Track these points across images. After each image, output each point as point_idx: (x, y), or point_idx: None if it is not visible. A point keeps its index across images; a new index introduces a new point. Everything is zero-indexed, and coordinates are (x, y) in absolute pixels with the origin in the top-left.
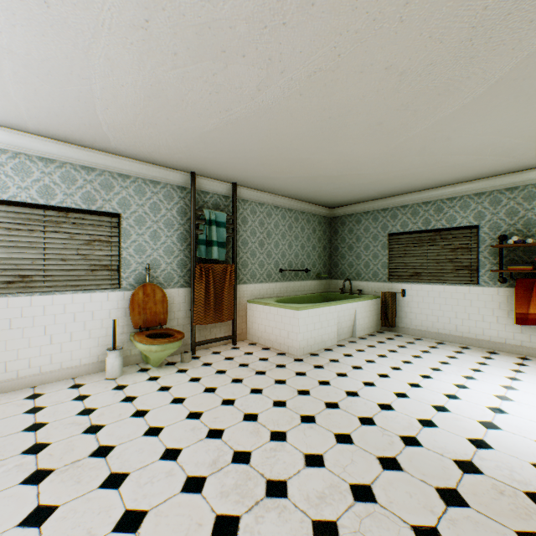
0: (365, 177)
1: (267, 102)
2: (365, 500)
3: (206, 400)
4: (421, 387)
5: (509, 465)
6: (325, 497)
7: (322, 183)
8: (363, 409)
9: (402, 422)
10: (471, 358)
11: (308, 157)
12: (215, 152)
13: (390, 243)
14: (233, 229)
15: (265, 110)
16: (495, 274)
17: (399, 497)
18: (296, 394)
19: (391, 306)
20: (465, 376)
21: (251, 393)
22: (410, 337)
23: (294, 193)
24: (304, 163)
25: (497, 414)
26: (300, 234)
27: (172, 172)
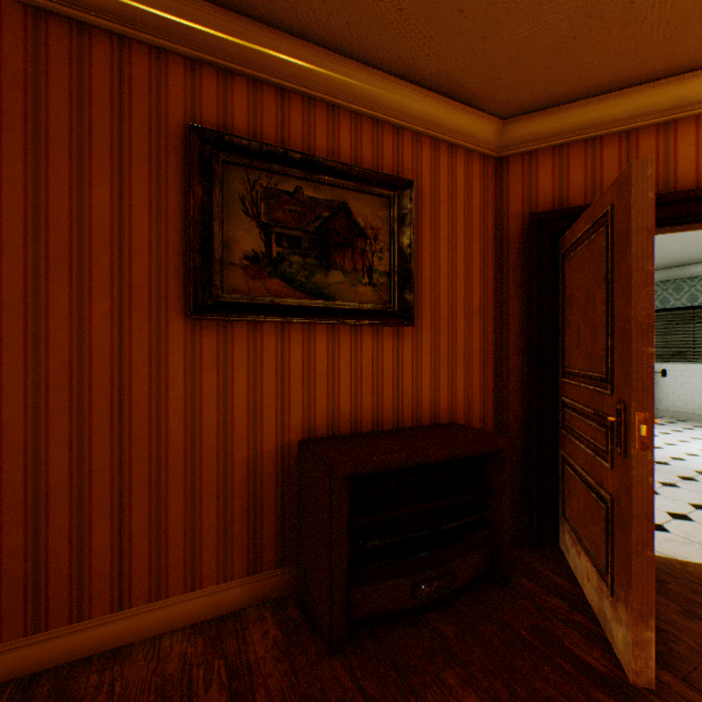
0: None
1: None
2: None
3: None
4: (676, 445)
5: None
6: None
7: None
8: None
9: (655, 457)
10: None
11: None
12: None
13: None
14: None
15: None
16: None
17: None
18: None
19: None
20: None
21: None
22: (671, 419)
23: None
24: None
25: None
26: None
27: None
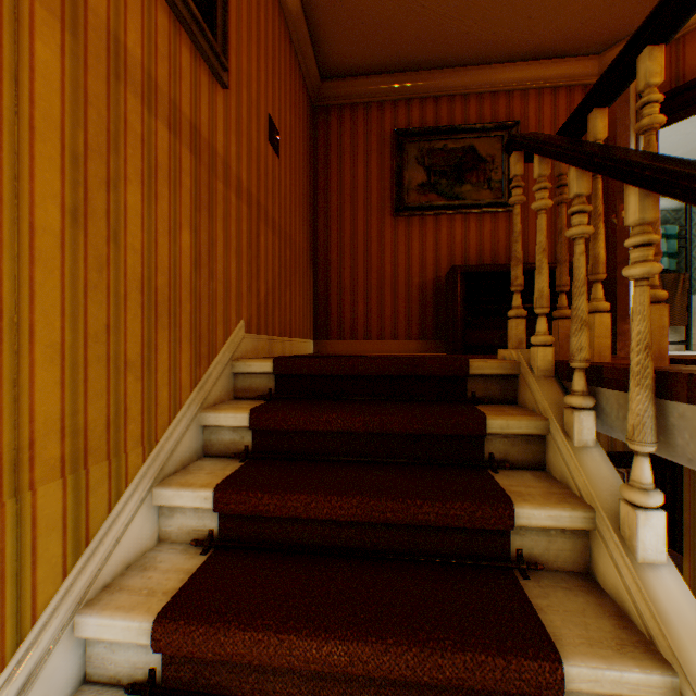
0: None
1: None
2: None
3: None
4: None
5: None
6: None
7: None
8: None
9: None
10: None
11: None
12: None
13: None
14: (684, 240)
15: None
16: None
17: None
18: None
19: None
20: None
21: None
22: None
23: None
24: None
25: None
26: None
27: None
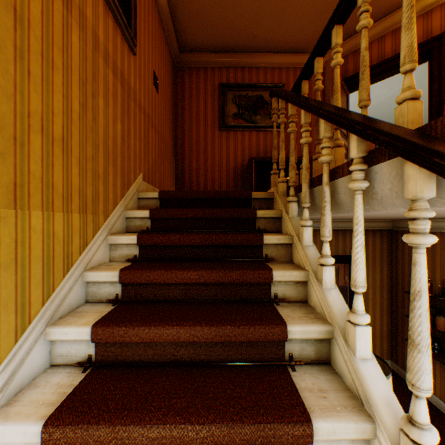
0: None
1: (390, 95)
2: None
3: None
4: None
5: None
6: None
7: None
8: None
9: None
10: None
11: None
12: None
13: None
14: None
15: (389, 98)
16: None
17: None
18: None
19: None
20: None
21: None
22: None
23: None
24: None
25: None
26: None
27: None
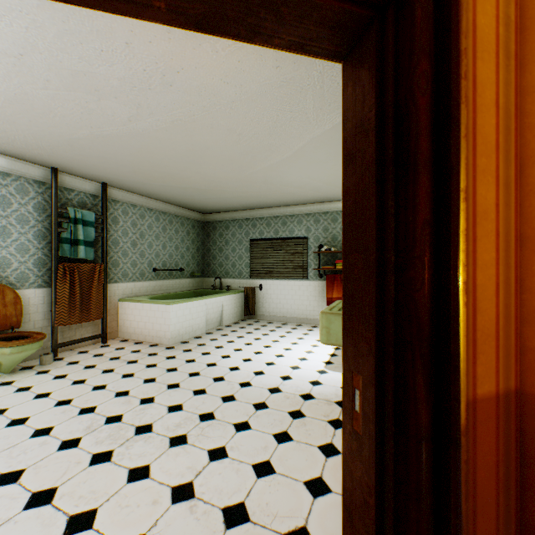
0: (229, 193)
1: (138, 130)
2: (208, 419)
3: (76, 390)
4: (262, 353)
5: (298, 384)
6: (181, 424)
7: (193, 193)
8: (218, 372)
9: (243, 375)
10: (301, 331)
11: (179, 173)
12: (84, 155)
13: (252, 247)
14: (103, 229)
15: (136, 134)
16: (317, 271)
17: (230, 413)
18: (165, 372)
19: (252, 298)
20: (292, 343)
21: (123, 377)
22: (265, 322)
23: (168, 198)
24: (175, 176)
25: (302, 361)
26: (174, 235)
27: (27, 165)
